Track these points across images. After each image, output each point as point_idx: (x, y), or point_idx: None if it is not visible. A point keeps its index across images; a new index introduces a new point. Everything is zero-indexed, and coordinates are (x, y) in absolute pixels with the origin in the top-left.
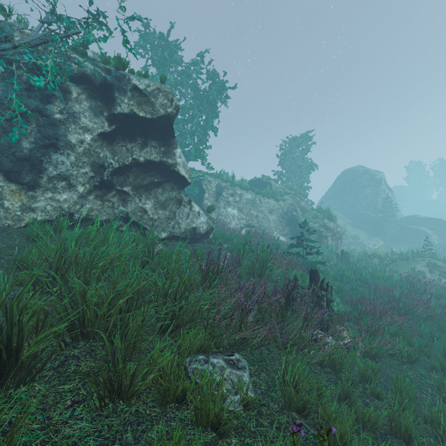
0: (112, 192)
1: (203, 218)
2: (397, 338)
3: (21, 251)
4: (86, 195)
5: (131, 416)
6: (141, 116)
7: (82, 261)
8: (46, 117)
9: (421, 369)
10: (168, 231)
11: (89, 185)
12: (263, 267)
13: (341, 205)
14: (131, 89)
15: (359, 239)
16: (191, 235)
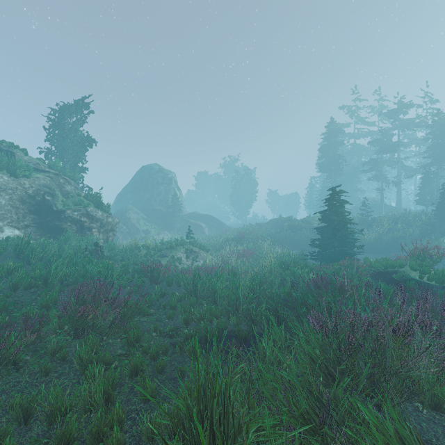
0: None
1: None
2: None
3: None
4: None
5: None
6: None
7: None
8: None
9: None
10: None
11: None
12: None
13: (138, 200)
14: None
15: (151, 233)
16: None
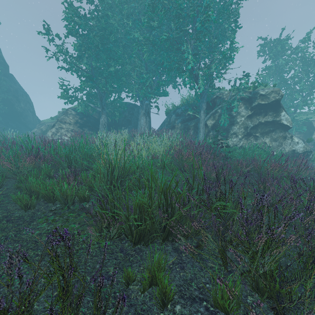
0: (251, 136)
1: (301, 145)
2: None
3: None
4: (242, 138)
5: None
6: (264, 105)
7: (249, 154)
8: (231, 116)
9: None
10: (278, 152)
11: (243, 135)
12: None
13: None
14: (259, 96)
15: None
16: (292, 154)
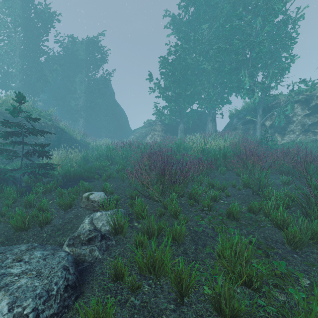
0: (309, 132)
1: None
2: None
3: None
4: (299, 135)
5: None
6: None
7: None
8: (287, 116)
9: None
10: None
11: (300, 131)
12: None
13: None
14: (316, 97)
15: None
16: None
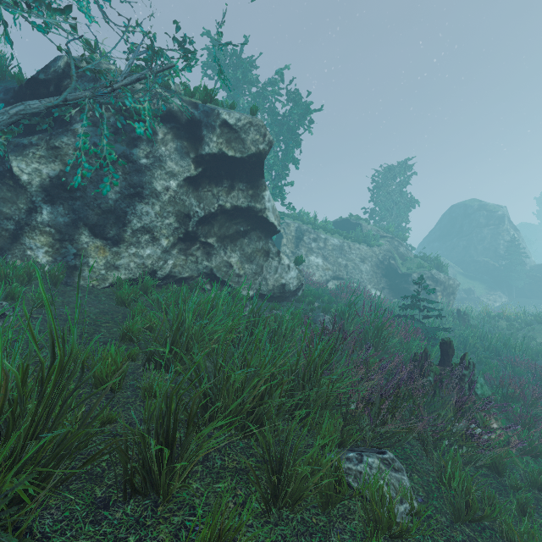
0: (196, 245)
1: (294, 272)
2: None
3: (115, 317)
4: (170, 249)
5: (299, 525)
6: (230, 156)
7: (198, 334)
8: (132, 163)
9: None
10: (255, 288)
11: (173, 238)
12: (377, 335)
13: (448, 249)
14: (220, 125)
15: (475, 293)
16: (279, 292)
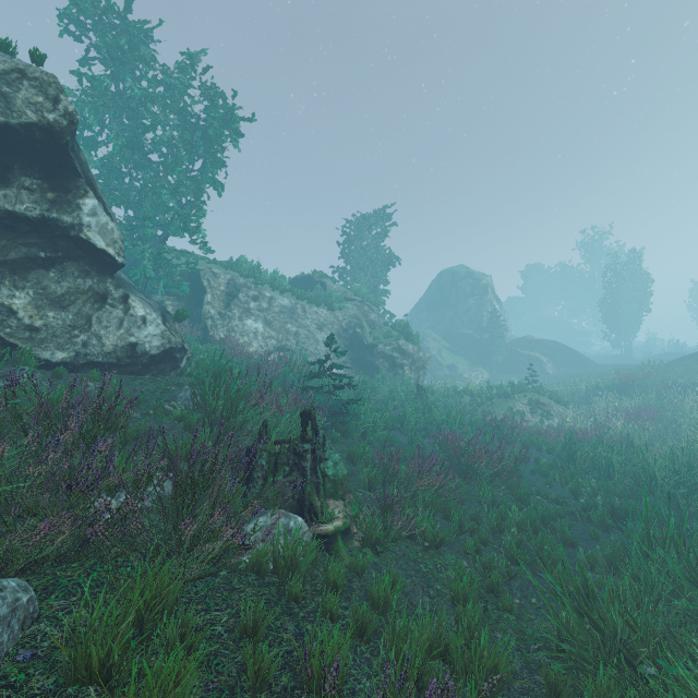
0: None
1: (156, 329)
2: (420, 510)
3: None
4: None
5: None
6: None
7: None
8: None
9: (450, 555)
10: (74, 350)
11: None
12: (231, 409)
13: (436, 321)
14: None
15: (458, 370)
16: (129, 359)
